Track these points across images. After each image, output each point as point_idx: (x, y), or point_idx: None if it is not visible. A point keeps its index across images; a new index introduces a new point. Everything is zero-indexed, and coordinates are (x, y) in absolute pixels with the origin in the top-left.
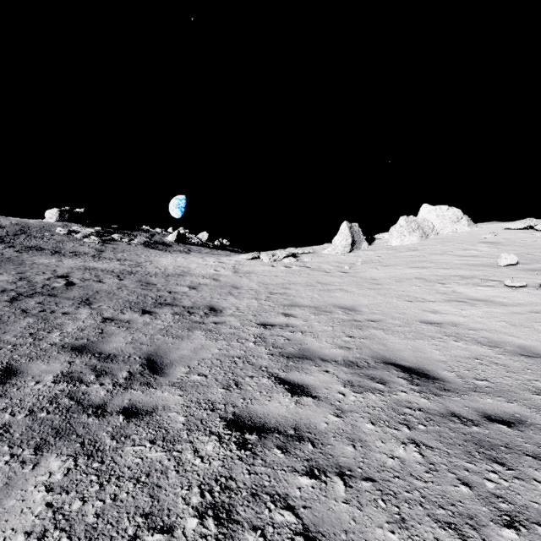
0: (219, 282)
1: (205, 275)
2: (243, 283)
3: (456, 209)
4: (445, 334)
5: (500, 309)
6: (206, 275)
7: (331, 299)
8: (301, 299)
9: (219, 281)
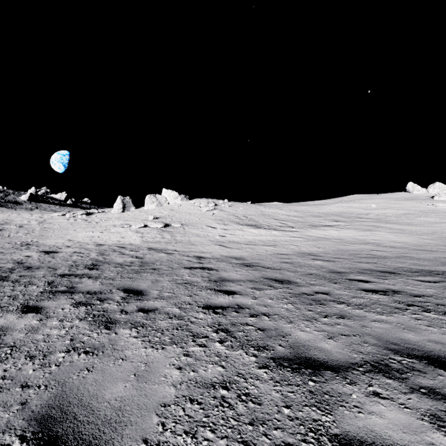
0: (21, 227)
1: (17, 224)
2: (35, 228)
3: (176, 192)
4: (65, 239)
5: (103, 234)
6: (18, 224)
7: (59, 233)
8: (46, 233)
9: (22, 227)
